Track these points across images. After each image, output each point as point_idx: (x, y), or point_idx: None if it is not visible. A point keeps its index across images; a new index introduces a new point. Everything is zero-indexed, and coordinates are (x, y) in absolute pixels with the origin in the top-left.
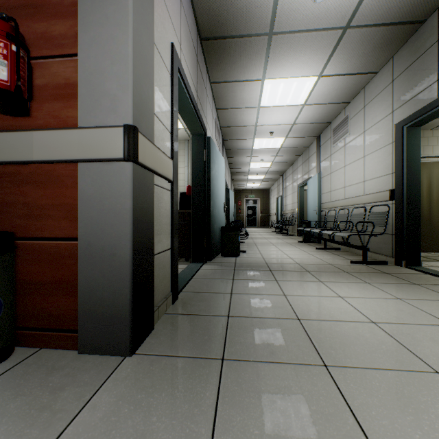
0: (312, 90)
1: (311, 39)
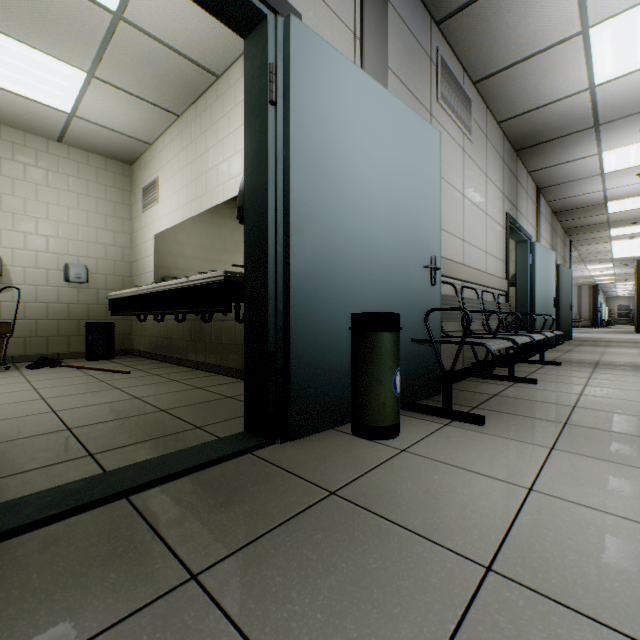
0: (586, 63)
1: (639, 107)
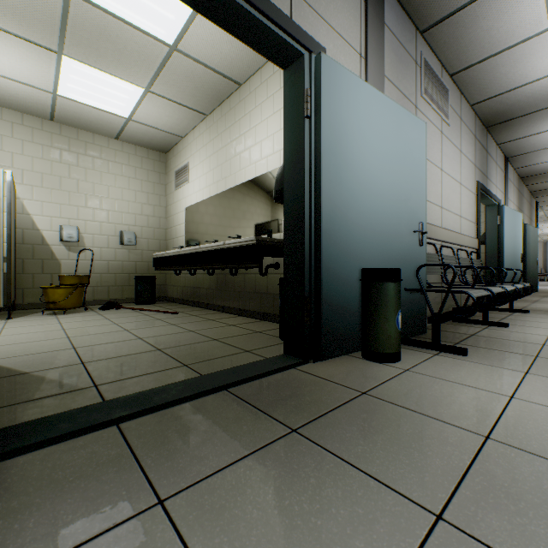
0: None
1: None
